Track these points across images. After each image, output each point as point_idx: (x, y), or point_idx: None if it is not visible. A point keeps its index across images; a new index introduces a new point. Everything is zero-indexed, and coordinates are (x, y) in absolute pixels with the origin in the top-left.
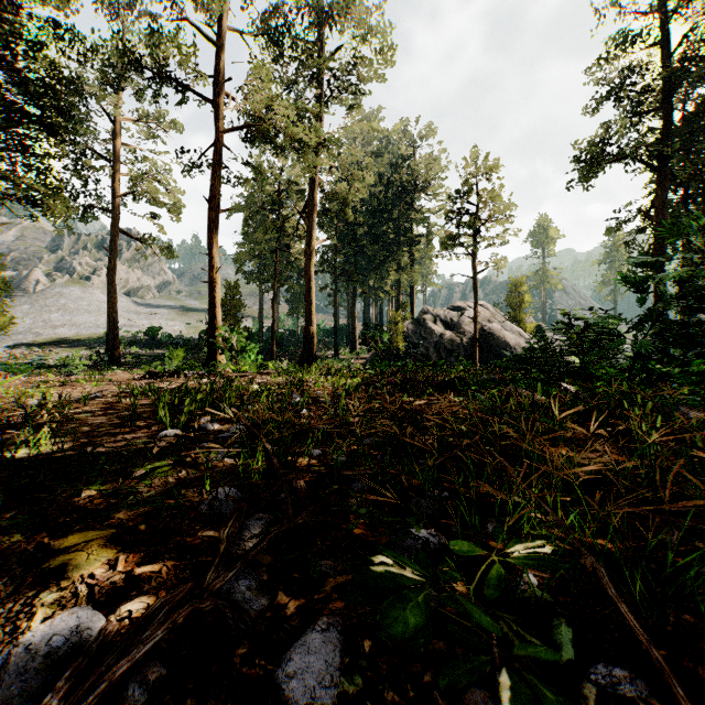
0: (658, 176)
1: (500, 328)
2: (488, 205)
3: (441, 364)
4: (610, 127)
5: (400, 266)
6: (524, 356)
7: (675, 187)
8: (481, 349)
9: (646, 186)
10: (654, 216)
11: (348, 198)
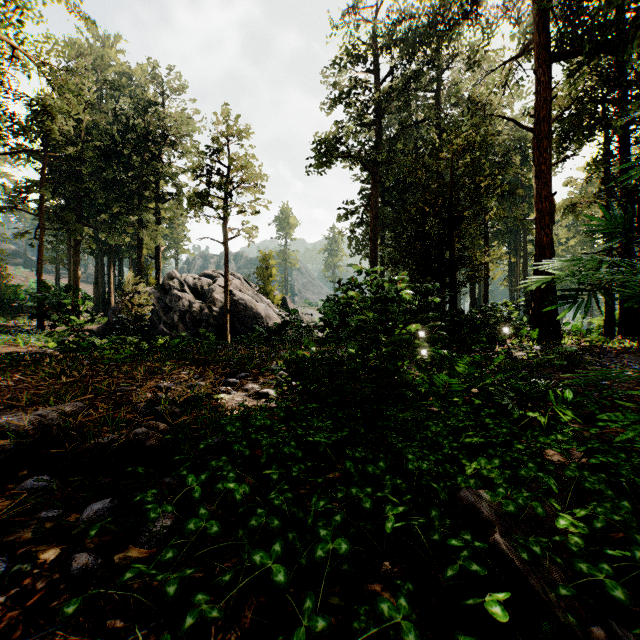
0: (373, 179)
1: (251, 299)
2: (240, 170)
3: (175, 343)
4: (341, 128)
5: (142, 222)
6: (277, 329)
7: (382, 193)
8: (233, 320)
9: (361, 190)
10: (371, 211)
11: (51, 109)
